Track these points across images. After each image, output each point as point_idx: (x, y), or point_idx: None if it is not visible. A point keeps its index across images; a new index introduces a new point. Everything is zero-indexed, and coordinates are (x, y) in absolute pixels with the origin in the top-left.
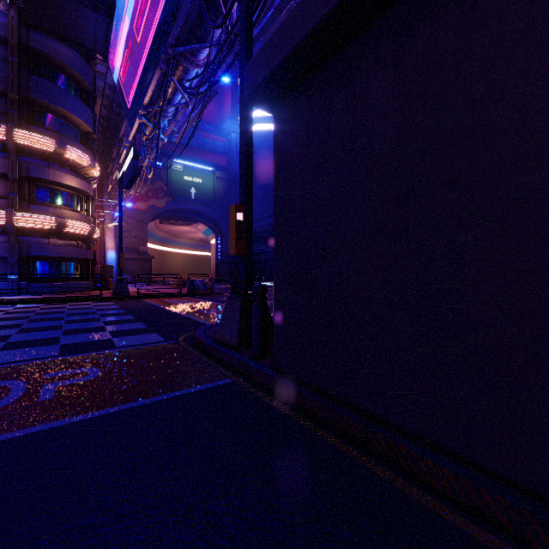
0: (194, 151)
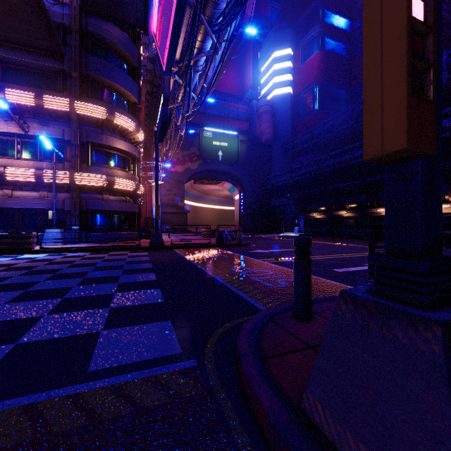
0: (221, 120)
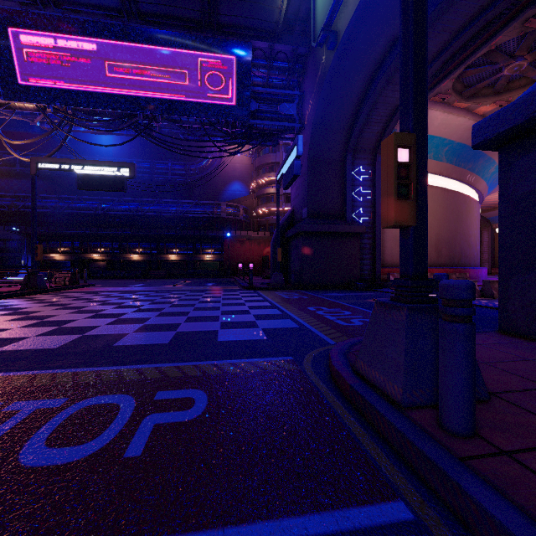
0: None
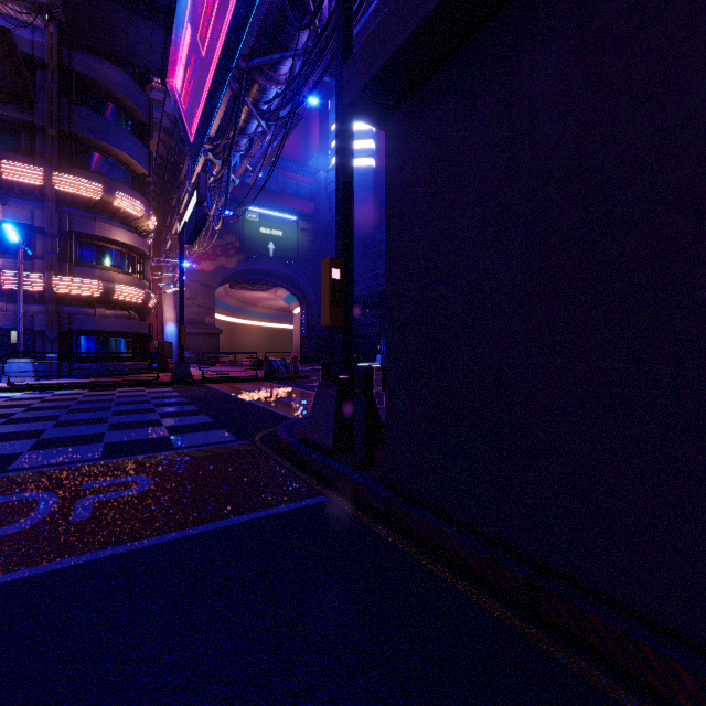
0: (272, 196)
